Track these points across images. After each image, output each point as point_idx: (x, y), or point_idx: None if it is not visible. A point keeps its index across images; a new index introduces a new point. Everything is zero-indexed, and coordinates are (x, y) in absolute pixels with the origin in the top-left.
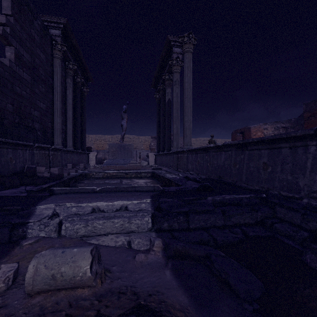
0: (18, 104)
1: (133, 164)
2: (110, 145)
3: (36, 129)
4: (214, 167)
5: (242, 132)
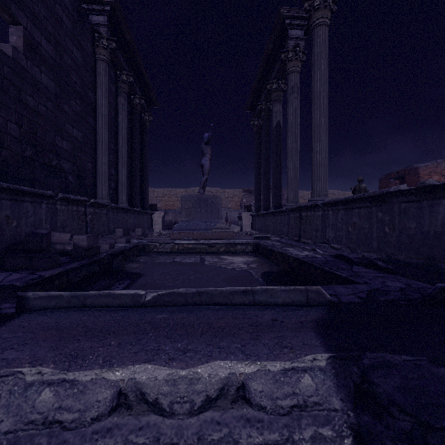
0: (30, 125)
1: (222, 229)
2: (184, 198)
3: (65, 170)
4: (409, 235)
5: (401, 177)
